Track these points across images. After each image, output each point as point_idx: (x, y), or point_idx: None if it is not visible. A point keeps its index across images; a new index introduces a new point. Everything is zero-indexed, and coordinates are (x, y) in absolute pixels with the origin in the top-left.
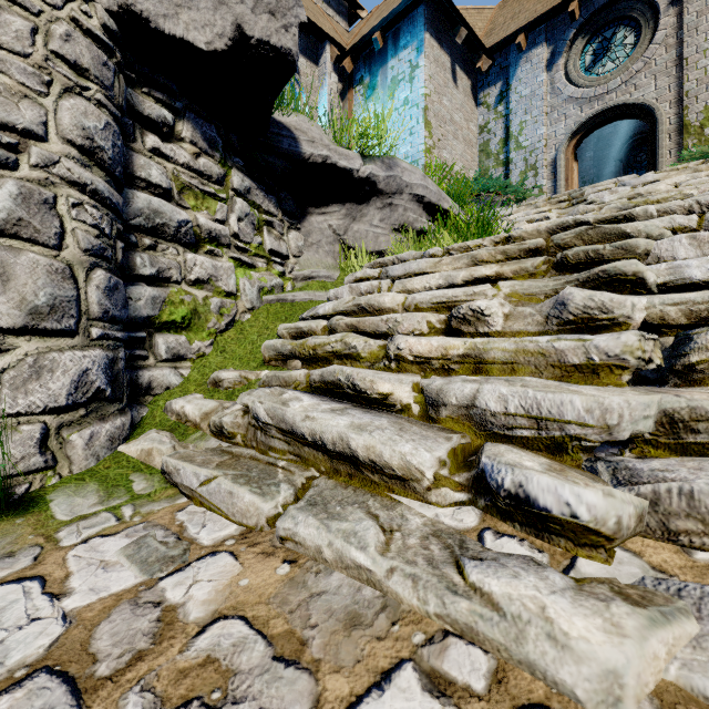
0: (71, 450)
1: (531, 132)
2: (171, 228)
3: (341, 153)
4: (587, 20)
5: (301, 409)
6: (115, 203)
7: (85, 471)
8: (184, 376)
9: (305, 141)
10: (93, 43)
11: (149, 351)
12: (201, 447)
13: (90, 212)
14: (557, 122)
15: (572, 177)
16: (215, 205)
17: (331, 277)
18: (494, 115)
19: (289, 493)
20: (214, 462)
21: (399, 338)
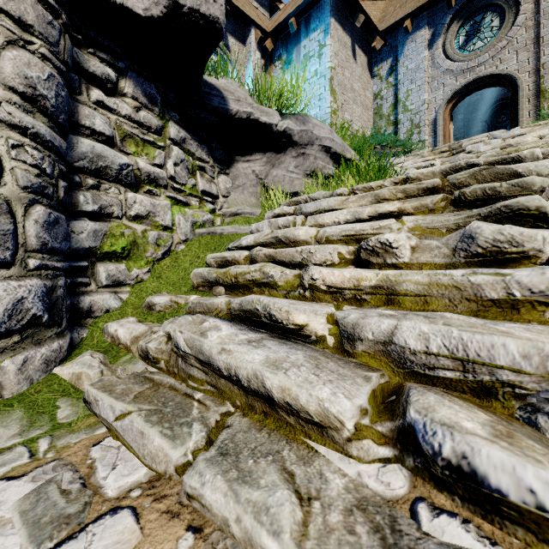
0: (2, 376)
1: (415, 98)
2: (113, 170)
3: (262, 110)
4: (461, 7)
5: (218, 340)
6: (58, 146)
7: (16, 395)
8: (123, 299)
9: (232, 99)
10: (39, 4)
11: (91, 278)
12: (128, 370)
13: (30, 153)
14: (437, 90)
15: (448, 134)
16: (154, 152)
17: (254, 214)
18: (386, 85)
19: (201, 436)
20: (132, 393)
21: (313, 269)
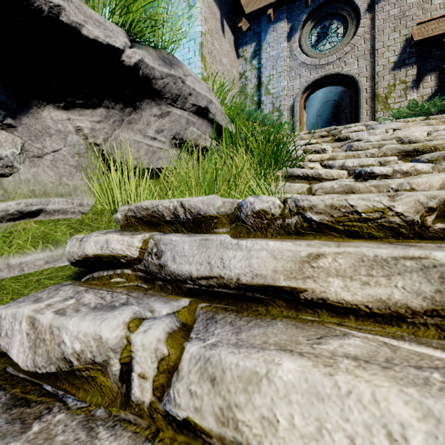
0: None
1: (276, 83)
2: None
3: (90, 14)
4: (314, 10)
5: None
6: None
7: None
8: None
9: None
10: None
11: None
12: None
13: None
14: (294, 79)
15: (303, 121)
16: None
17: (75, 209)
18: (250, 67)
19: None
20: None
21: None
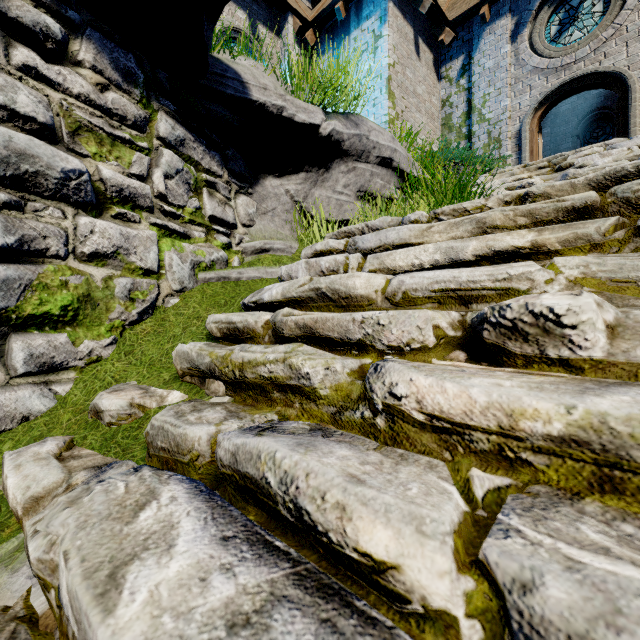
0: None
1: (494, 104)
2: (49, 180)
3: (299, 105)
4: None
5: (140, 628)
6: None
7: None
8: (60, 394)
9: (255, 87)
10: None
11: None
12: None
13: None
14: (522, 93)
15: (536, 149)
16: (130, 155)
17: (288, 250)
18: (456, 89)
19: None
20: None
21: (392, 370)
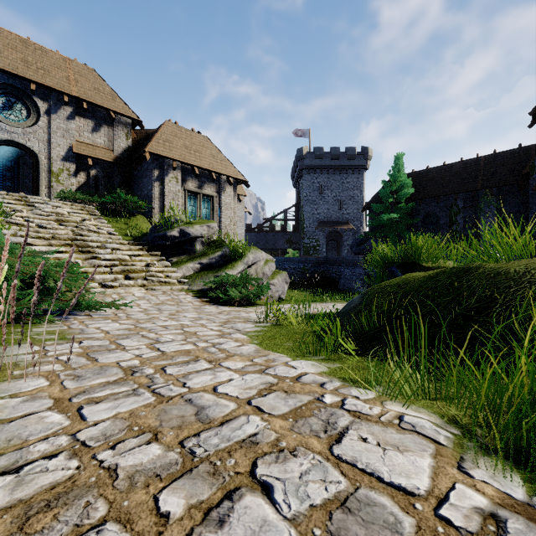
0: None
1: None
2: None
3: None
4: (0, 83)
5: None
6: None
7: None
8: None
9: None
10: None
11: None
12: None
13: None
14: None
15: None
16: None
17: None
18: None
19: None
20: None
21: None
